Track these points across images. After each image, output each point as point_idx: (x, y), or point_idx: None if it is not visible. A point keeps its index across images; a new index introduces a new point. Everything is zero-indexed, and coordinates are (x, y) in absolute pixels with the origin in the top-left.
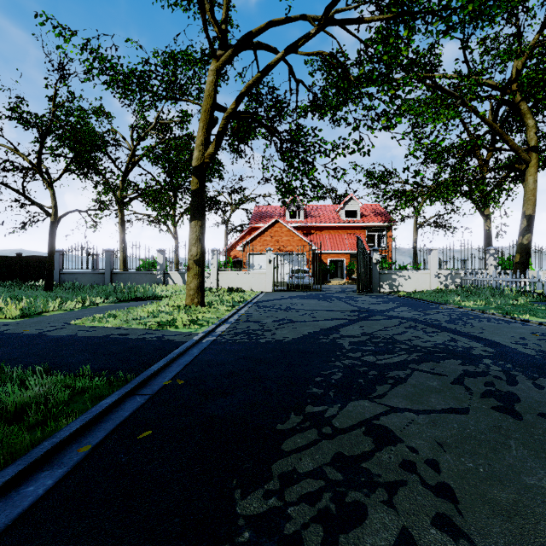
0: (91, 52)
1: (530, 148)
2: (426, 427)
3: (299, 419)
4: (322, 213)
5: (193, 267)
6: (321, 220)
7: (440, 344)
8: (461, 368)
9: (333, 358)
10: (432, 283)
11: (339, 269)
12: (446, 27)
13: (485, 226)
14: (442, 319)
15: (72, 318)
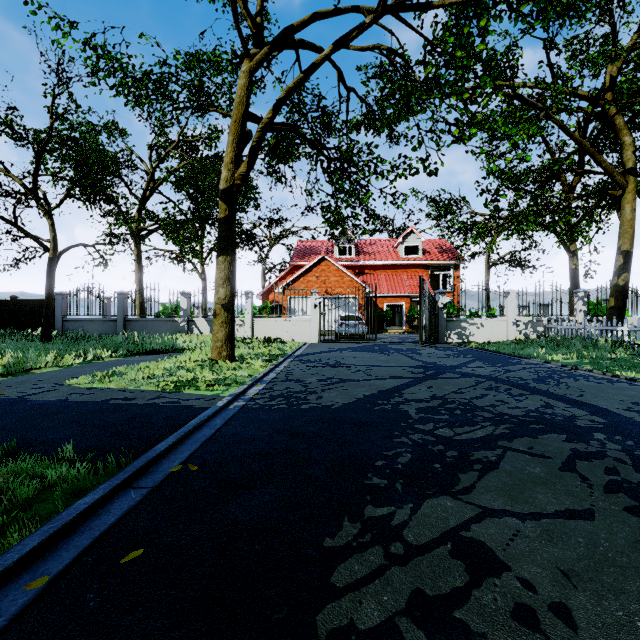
0: (95, 48)
1: (627, 171)
2: (540, 543)
3: (355, 529)
4: (376, 249)
5: (220, 313)
6: (376, 257)
7: (533, 411)
8: (567, 446)
9: (397, 432)
10: (509, 332)
11: (398, 315)
12: (537, 11)
13: (570, 264)
14: (528, 377)
15: (66, 377)
